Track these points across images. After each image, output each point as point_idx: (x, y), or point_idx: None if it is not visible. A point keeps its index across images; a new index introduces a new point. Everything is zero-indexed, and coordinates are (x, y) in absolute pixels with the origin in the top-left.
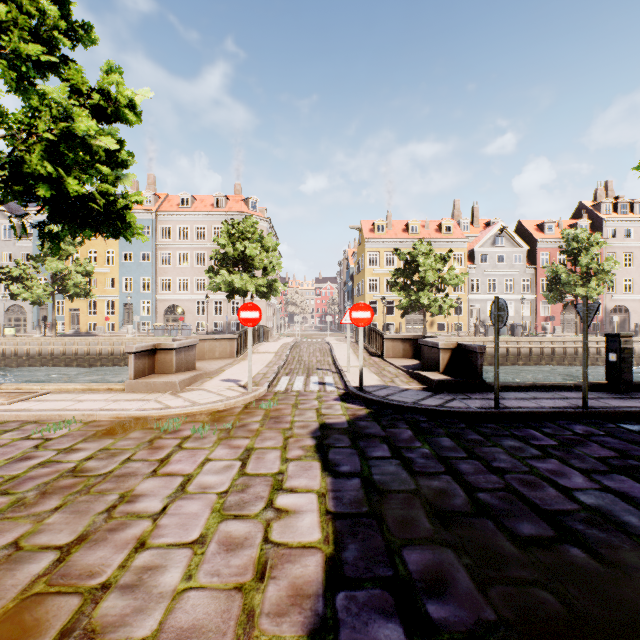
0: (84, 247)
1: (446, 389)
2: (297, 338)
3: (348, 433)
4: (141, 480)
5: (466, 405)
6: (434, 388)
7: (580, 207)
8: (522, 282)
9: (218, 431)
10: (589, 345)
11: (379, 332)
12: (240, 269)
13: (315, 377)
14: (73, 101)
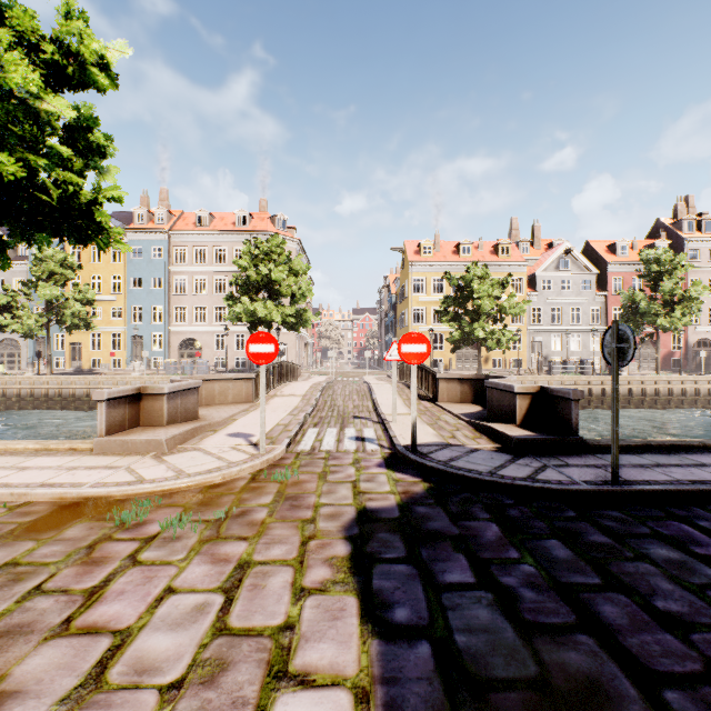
0: (87, 272)
1: (529, 450)
2: (331, 377)
3: (401, 529)
4: (33, 646)
5: (567, 477)
6: (513, 448)
7: (657, 225)
8: (591, 312)
9: (203, 525)
10: (673, 385)
11: (430, 370)
12: (265, 297)
13: (351, 429)
14: (17, 54)
